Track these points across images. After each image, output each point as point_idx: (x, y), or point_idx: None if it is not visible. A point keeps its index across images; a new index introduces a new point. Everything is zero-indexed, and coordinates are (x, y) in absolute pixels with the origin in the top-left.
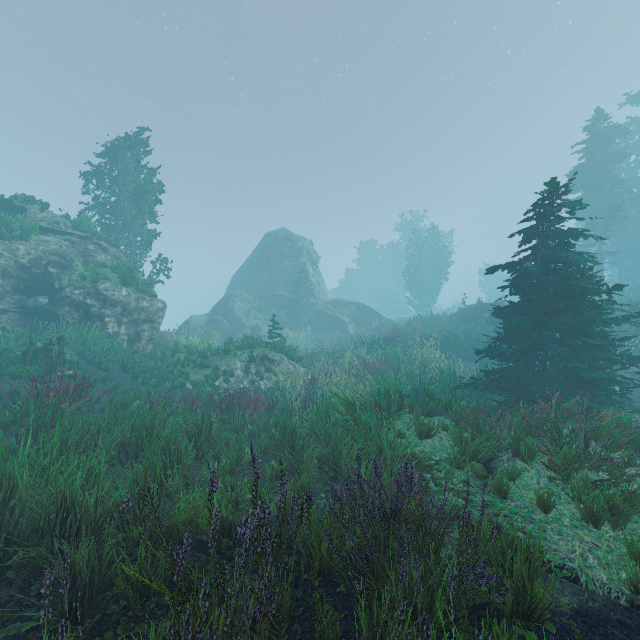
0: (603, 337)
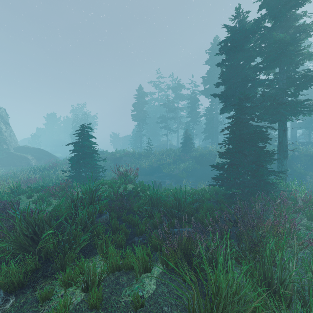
0: (98, 165)
